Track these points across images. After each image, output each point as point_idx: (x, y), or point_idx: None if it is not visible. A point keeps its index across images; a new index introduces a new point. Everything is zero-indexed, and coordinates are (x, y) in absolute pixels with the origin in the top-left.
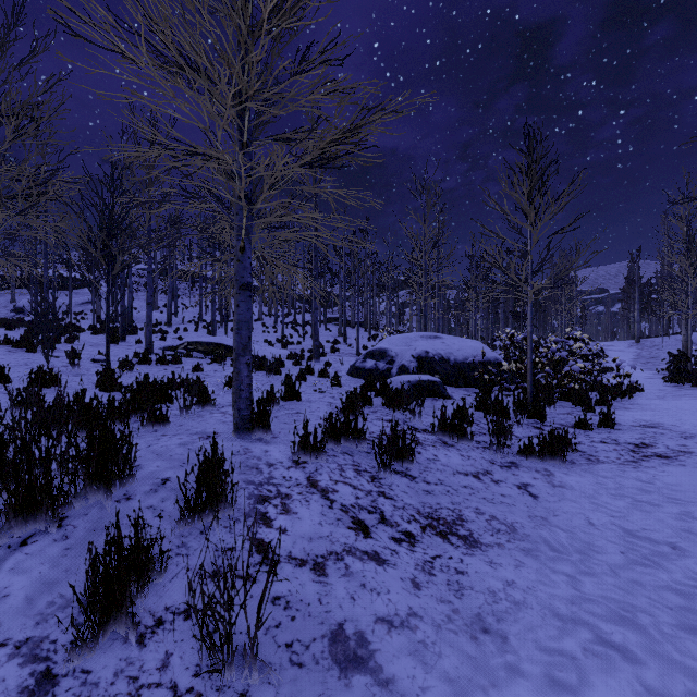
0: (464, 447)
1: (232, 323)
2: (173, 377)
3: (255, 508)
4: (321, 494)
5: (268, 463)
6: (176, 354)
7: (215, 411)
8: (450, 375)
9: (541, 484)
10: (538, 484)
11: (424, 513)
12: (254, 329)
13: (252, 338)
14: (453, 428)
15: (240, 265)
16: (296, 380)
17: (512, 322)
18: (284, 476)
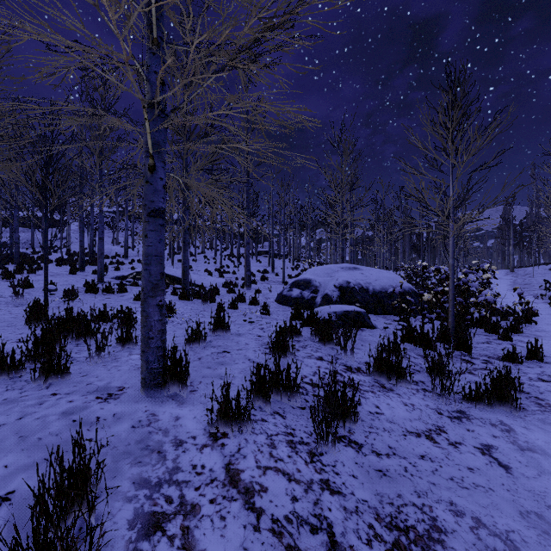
0: (403, 390)
1: (179, 256)
2: (105, 309)
3: (136, 550)
4: (244, 500)
5: (176, 440)
6: (122, 284)
7: (135, 350)
8: (369, 303)
9: (506, 445)
10: (502, 445)
11: (384, 517)
12: (197, 260)
13: (195, 268)
14: (390, 369)
15: (149, 187)
16: (229, 308)
17: (408, 255)
18: (195, 464)
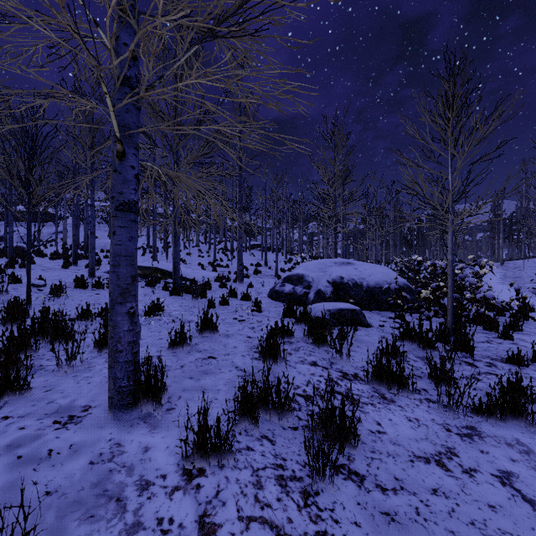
0: (406, 401)
1: None
2: (88, 308)
3: None
4: None
5: (141, 481)
6: None
7: None
8: (363, 299)
9: (527, 472)
10: (523, 472)
11: None
12: (191, 254)
13: (188, 261)
14: (390, 377)
15: (117, 176)
16: (220, 304)
17: (399, 248)
18: (161, 518)
